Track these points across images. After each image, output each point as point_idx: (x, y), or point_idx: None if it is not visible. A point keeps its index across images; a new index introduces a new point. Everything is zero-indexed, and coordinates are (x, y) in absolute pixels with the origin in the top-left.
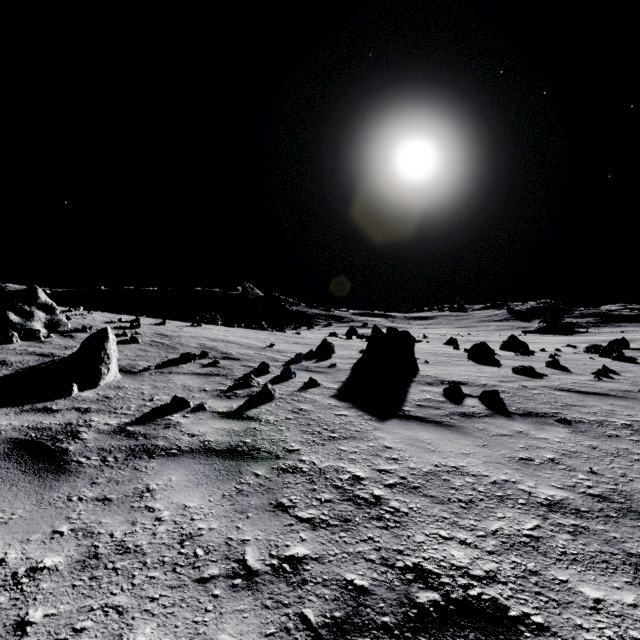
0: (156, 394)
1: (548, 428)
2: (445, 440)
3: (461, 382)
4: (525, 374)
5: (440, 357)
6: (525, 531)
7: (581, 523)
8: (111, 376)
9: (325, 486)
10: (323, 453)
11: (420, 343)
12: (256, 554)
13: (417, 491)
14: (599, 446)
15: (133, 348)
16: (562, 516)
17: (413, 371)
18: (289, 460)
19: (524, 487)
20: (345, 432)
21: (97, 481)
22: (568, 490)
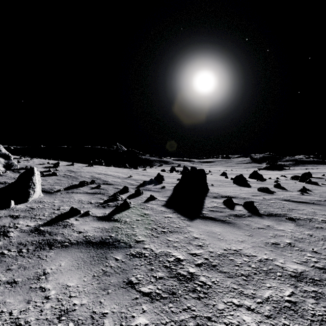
0: (62, 205)
1: (283, 223)
2: (228, 232)
3: (232, 196)
4: (264, 191)
5: (219, 182)
6: (286, 297)
7: (318, 289)
8: (36, 195)
9: (159, 266)
10: (158, 243)
11: (208, 175)
12: (111, 325)
13: (215, 268)
14: (313, 234)
15: (53, 178)
16: (305, 284)
17: (206, 190)
18: (137, 248)
19: (278, 263)
20: (170, 228)
21: (11, 268)
22: (304, 265)
